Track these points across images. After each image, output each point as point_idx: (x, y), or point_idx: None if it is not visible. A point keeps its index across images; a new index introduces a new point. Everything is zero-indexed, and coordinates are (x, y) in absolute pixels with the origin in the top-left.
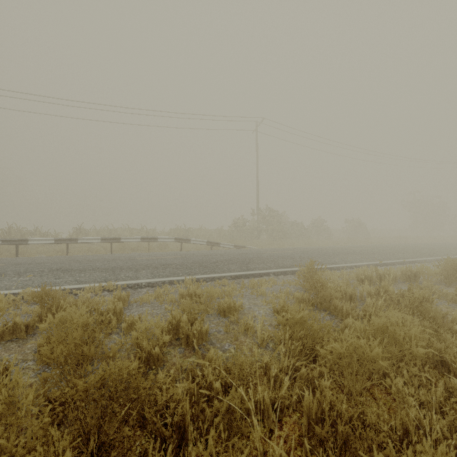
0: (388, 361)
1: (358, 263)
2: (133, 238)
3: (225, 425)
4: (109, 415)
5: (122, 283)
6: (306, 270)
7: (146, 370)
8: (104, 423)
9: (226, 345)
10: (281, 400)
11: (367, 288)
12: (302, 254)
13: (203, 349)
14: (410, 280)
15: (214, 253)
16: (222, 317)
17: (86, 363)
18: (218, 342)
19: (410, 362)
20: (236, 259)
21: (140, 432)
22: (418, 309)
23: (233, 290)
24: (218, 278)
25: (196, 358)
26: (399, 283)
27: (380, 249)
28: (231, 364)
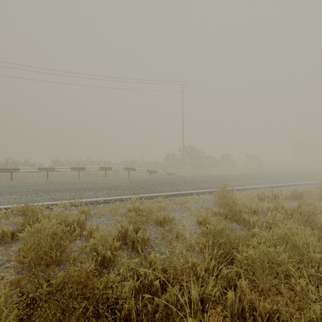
0: (291, 264)
1: (257, 186)
2: (94, 168)
3: (163, 318)
4: (69, 312)
5: (85, 200)
6: (221, 191)
7: (101, 270)
8: (65, 317)
9: (163, 248)
10: (208, 296)
11: (267, 205)
12: (216, 179)
13: (145, 252)
14: (296, 199)
15: (152, 178)
16: (159, 226)
17: (54, 265)
18: (156, 246)
19: (308, 264)
20: (168, 183)
21: (95, 321)
22: (308, 221)
23: (166, 205)
24: (156, 197)
25: (139, 259)
26: (288, 200)
27: (271, 175)
28: (167, 265)
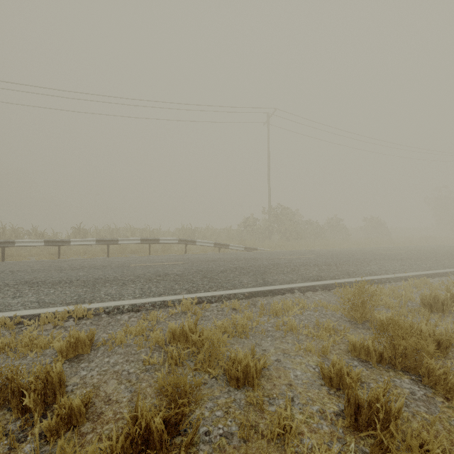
0: None
1: (403, 274)
2: (132, 240)
3: None
4: None
5: (97, 307)
6: (355, 293)
7: None
8: None
9: None
10: None
11: None
12: (326, 260)
13: None
14: None
15: (222, 257)
16: (234, 387)
17: None
18: None
19: None
20: (249, 267)
21: None
22: None
23: (248, 319)
24: (227, 297)
25: None
26: None
27: (416, 253)
28: None
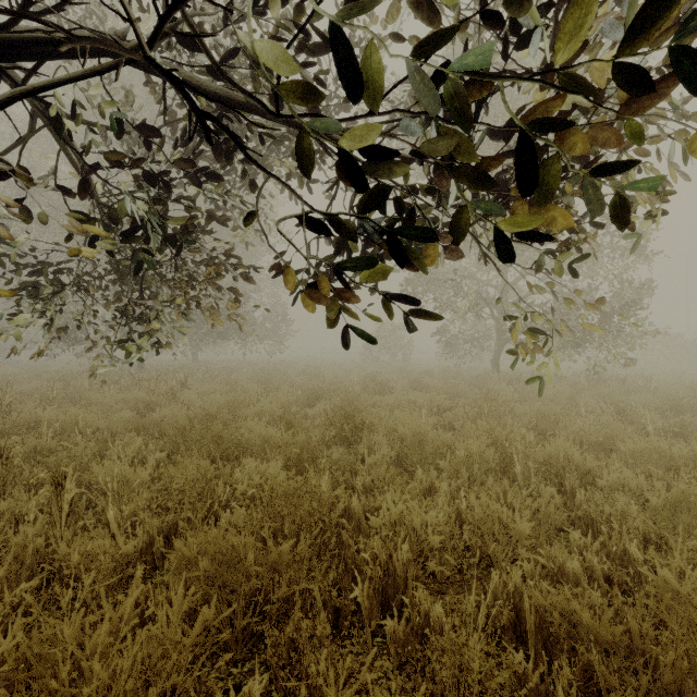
0: None
1: None
2: None
3: None
4: None
5: None
6: None
7: None
8: None
9: None
10: None
11: None
12: None
13: None
14: None
15: None
16: None
17: None
18: None
19: None
20: None
21: None
22: None
23: None
24: None
25: None
26: None
27: None
28: None
